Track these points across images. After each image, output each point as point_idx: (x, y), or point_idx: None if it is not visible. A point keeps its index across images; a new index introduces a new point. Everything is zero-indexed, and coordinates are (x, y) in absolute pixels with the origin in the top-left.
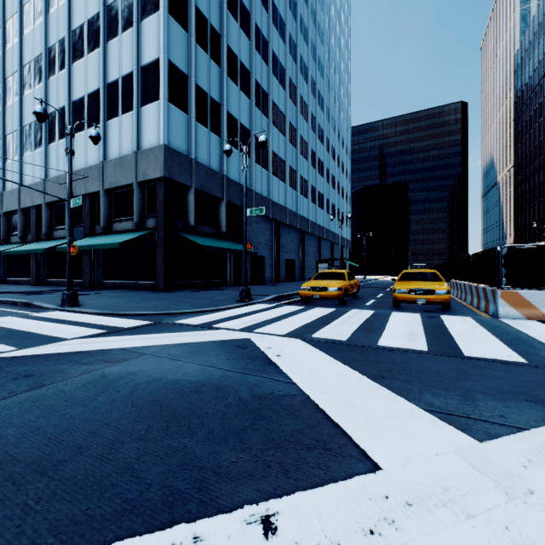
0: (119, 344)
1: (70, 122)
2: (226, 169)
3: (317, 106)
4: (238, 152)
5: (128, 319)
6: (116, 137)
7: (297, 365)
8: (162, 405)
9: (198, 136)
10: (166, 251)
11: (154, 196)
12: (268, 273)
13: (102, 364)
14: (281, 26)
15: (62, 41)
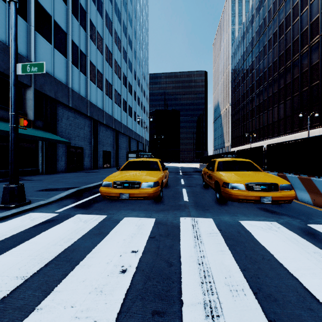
0: None
1: None
2: (34, 56)
3: (127, 44)
4: (52, 47)
5: None
6: None
7: None
8: None
9: None
10: None
11: None
12: (87, 162)
13: None
14: None
15: None
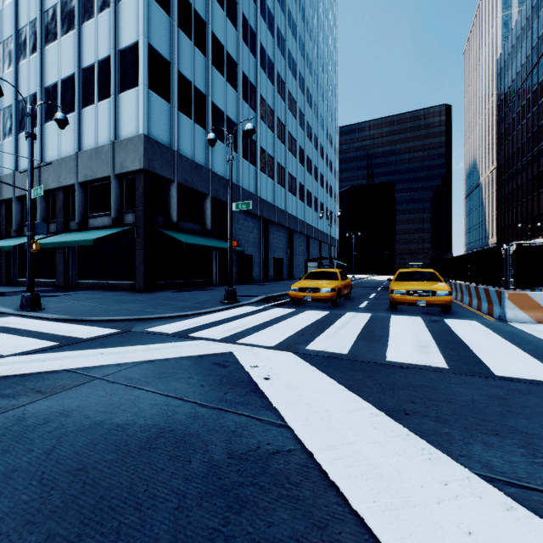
0: (66, 363)
1: (42, 109)
2: (211, 164)
3: (305, 103)
4: (225, 146)
5: (91, 327)
6: (92, 126)
7: (291, 395)
8: (86, 480)
9: (182, 127)
10: (146, 249)
11: (133, 189)
12: (256, 272)
13: (30, 396)
14: (269, 19)
15: (34, 22)
